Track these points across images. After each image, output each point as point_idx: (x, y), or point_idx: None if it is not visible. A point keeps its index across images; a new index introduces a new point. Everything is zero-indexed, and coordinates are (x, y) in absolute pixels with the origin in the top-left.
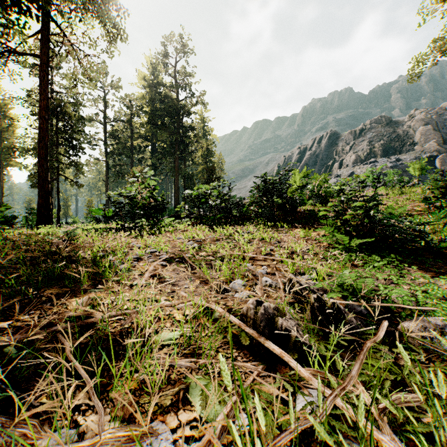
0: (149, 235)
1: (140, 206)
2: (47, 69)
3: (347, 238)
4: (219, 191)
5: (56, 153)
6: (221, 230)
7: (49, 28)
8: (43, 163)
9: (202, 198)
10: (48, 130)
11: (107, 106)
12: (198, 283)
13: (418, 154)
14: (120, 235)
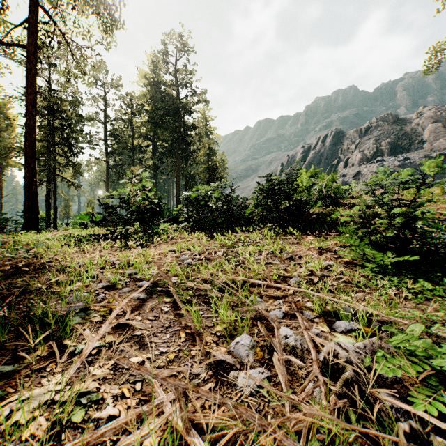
0: (136, 246)
1: (132, 209)
2: (34, 61)
3: (380, 254)
4: (221, 193)
5: (52, 152)
6: (222, 238)
7: (37, 17)
8: (30, 162)
9: (202, 200)
10: (36, 127)
11: (107, 105)
12: (183, 339)
13: (426, 152)
14: (103, 246)
